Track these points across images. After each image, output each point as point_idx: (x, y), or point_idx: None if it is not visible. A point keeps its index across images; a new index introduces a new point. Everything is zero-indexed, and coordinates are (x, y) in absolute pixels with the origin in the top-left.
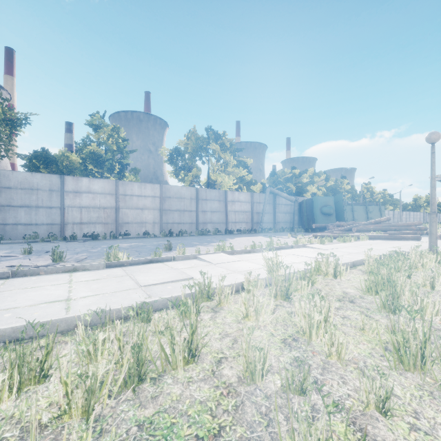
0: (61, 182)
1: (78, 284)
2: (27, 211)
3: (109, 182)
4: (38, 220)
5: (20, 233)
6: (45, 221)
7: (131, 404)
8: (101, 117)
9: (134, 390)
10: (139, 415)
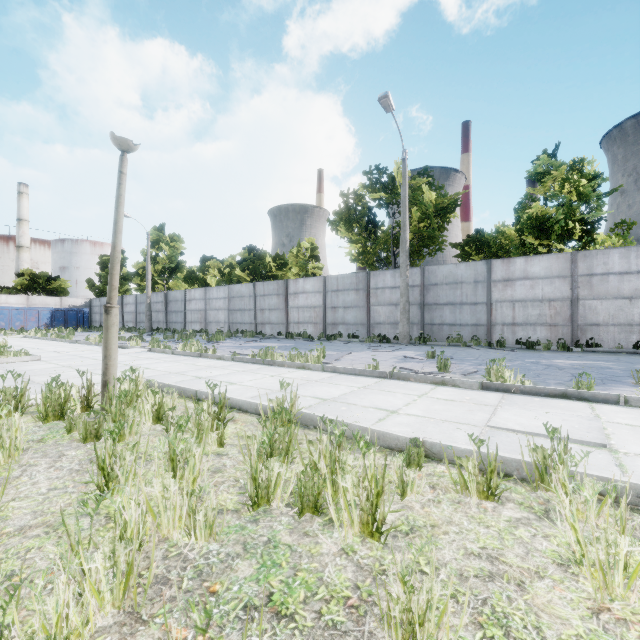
0: (487, 269)
1: (424, 400)
2: (452, 309)
3: (559, 258)
4: (462, 320)
5: (445, 335)
6: (469, 321)
7: (290, 522)
8: (549, 157)
9: (301, 512)
10: (280, 534)
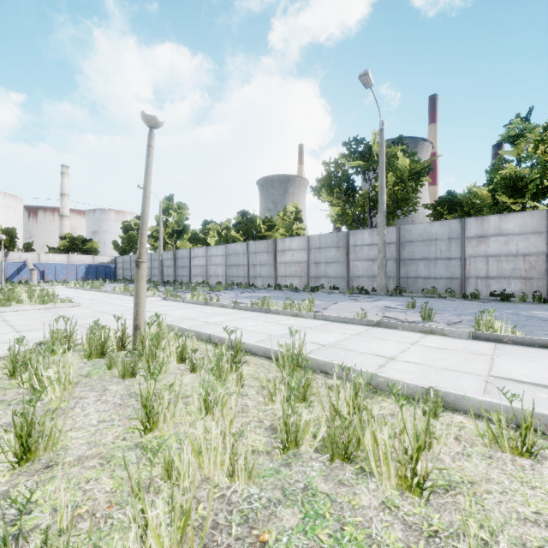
0: (461, 227)
1: (417, 348)
2: (426, 263)
3: (534, 215)
4: (436, 274)
5: (419, 287)
6: (443, 275)
7: (321, 468)
8: (522, 120)
9: (332, 459)
10: (315, 481)
